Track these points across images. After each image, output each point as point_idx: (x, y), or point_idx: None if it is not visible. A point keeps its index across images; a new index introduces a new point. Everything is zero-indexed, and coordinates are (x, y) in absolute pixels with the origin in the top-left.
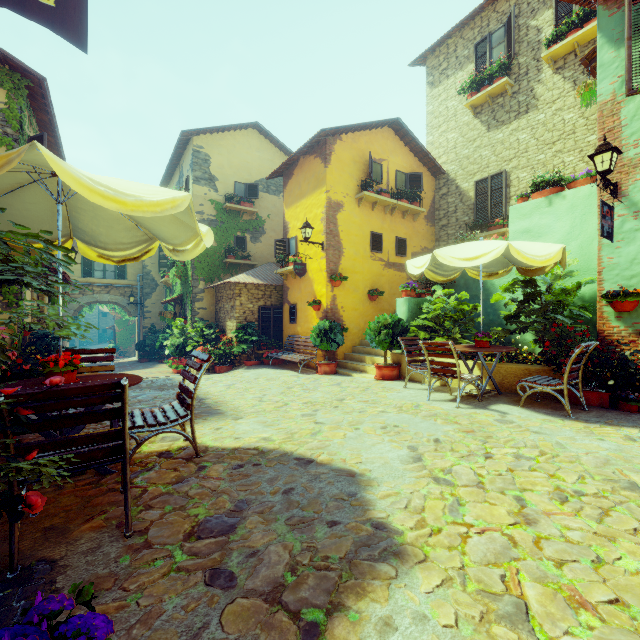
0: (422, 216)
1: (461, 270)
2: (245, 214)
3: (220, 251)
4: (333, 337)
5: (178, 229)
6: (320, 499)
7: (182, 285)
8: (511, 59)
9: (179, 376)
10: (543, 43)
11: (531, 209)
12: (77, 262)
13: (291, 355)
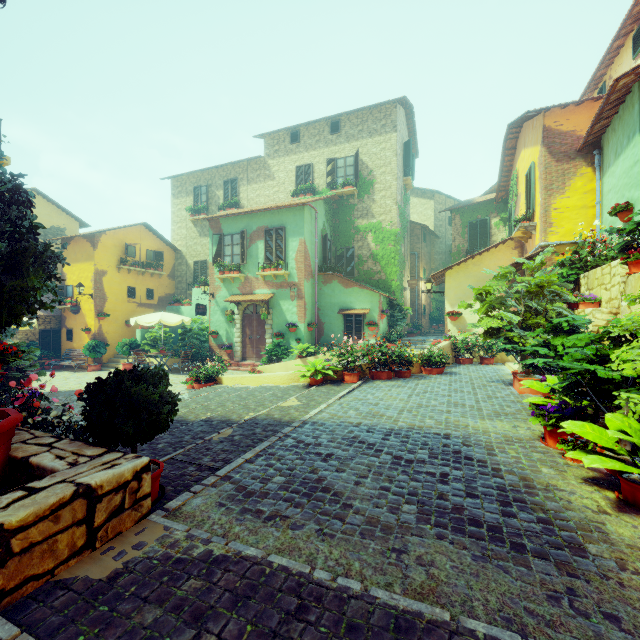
0: (166, 275)
1: None
2: None
3: None
4: (99, 350)
5: None
6: None
7: None
8: (207, 207)
9: None
10: (218, 207)
11: (199, 292)
12: None
13: (69, 362)
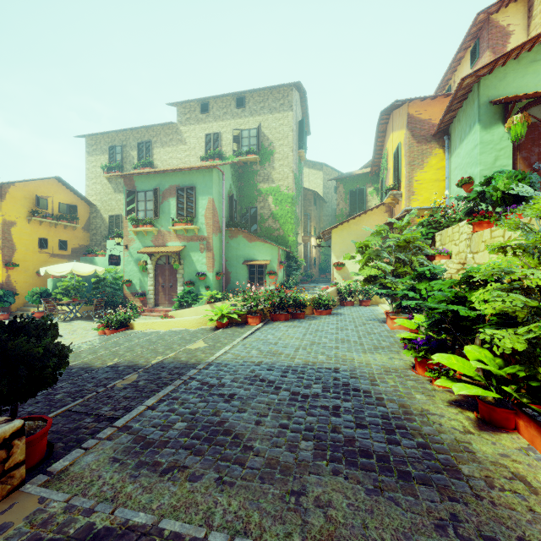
0: (80, 227)
1: None
2: None
3: None
4: (6, 299)
5: None
6: None
7: None
8: (122, 165)
9: None
10: (133, 166)
11: (113, 243)
12: None
13: None
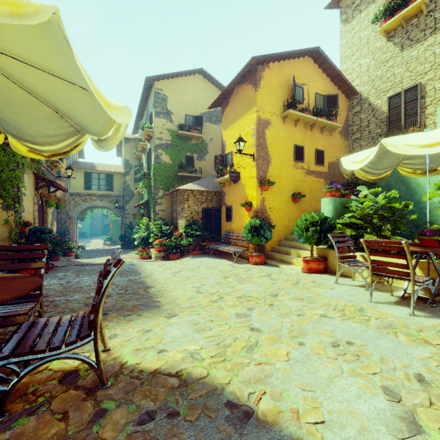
0: (337, 131)
1: (392, 168)
2: (193, 139)
3: (174, 167)
4: (262, 233)
5: (93, 110)
6: None
7: (148, 193)
8: None
9: (141, 262)
10: None
11: None
12: (81, 179)
13: (227, 247)
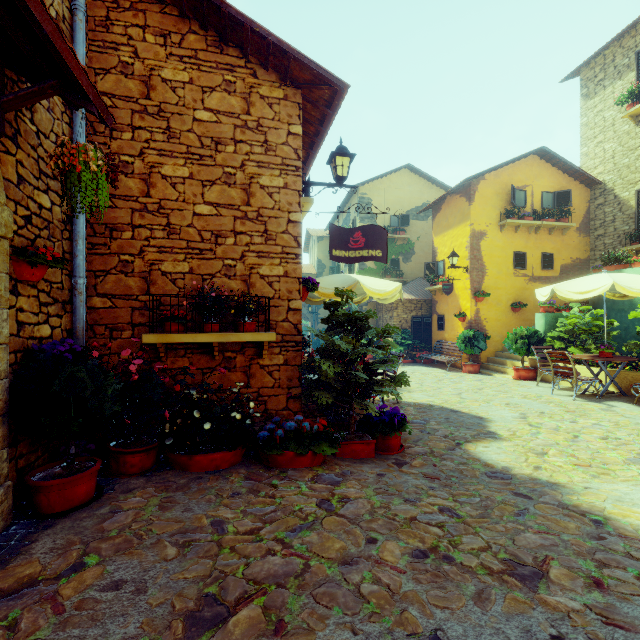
0: (573, 229)
1: None
2: (398, 240)
3: (379, 272)
4: (476, 343)
5: None
6: (463, 422)
7: None
8: None
9: None
10: None
11: None
12: None
13: (439, 356)
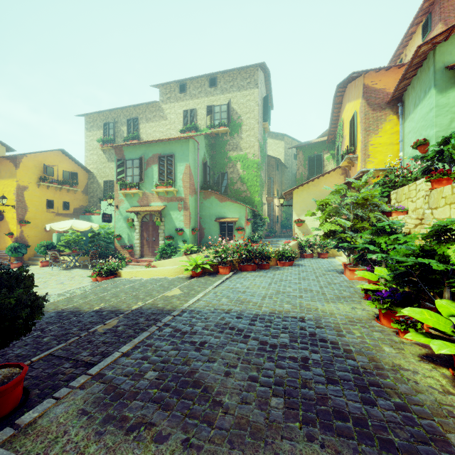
0: (80, 191)
1: None
2: None
3: None
4: (20, 250)
5: None
6: None
7: None
8: (114, 139)
9: None
10: (123, 139)
11: (106, 204)
12: None
13: None
